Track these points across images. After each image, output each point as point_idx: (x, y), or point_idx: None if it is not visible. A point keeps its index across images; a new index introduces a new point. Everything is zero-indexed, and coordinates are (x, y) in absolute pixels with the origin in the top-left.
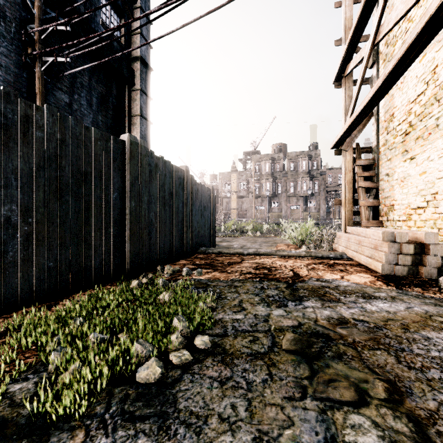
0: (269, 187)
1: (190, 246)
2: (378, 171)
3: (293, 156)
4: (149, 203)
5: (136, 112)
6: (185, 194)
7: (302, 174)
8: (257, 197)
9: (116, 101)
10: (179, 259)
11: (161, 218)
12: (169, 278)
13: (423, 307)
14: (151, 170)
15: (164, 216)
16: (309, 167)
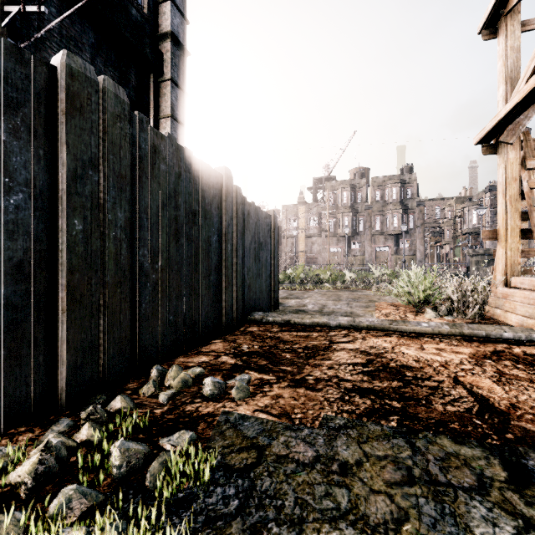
0: (348, 222)
1: (233, 312)
2: None
3: (379, 182)
4: (133, 229)
5: (166, 112)
6: (223, 218)
7: (391, 205)
8: (332, 236)
9: (136, 95)
10: (212, 338)
11: (169, 261)
12: (164, 411)
13: None
14: (141, 157)
15: (176, 257)
16: (402, 195)
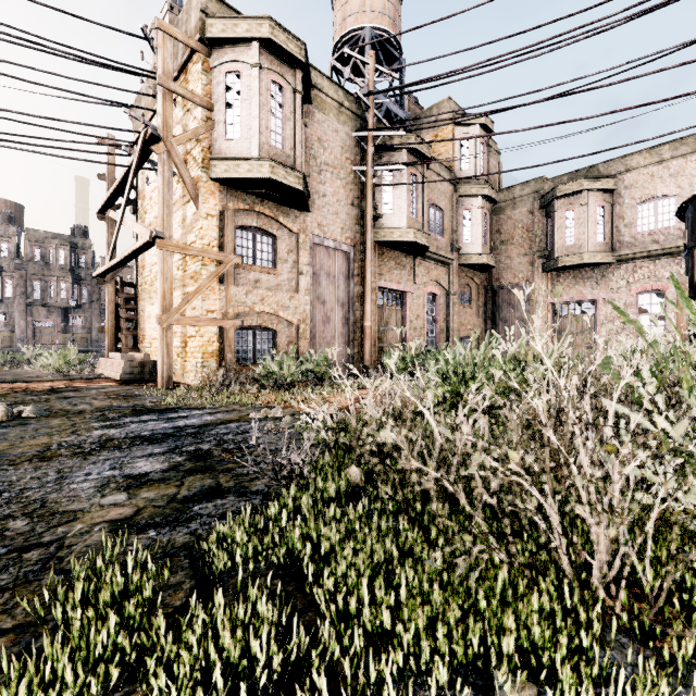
0: None
1: None
2: (138, 305)
3: (40, 238)
4: None
5: None
6: None
7: (58, 270)
8: None
9: None
10: None
11: None
12: None
13: (130, 388)
14: None
15: None
16: (73, 262)
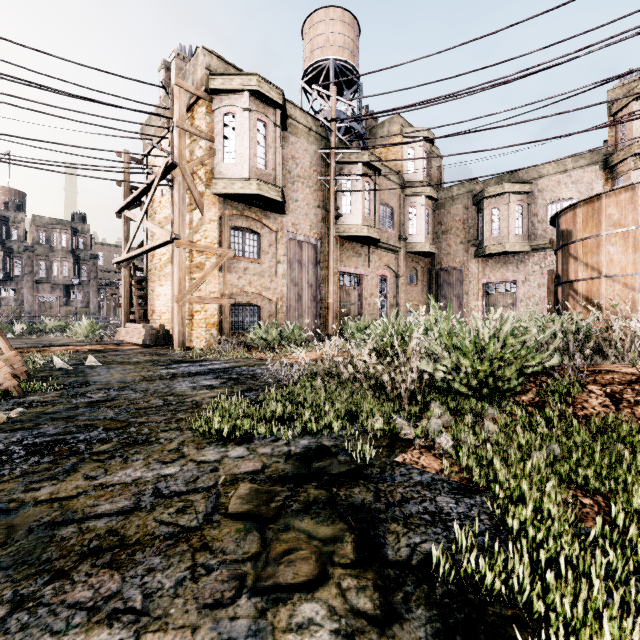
0: None
1: None
2: (147, 286)
3: (45, 223)
4: None
5: None
6: None
7: (61, 252)
8: None
9: None
10: None
11: None
12: None
13: (153, 349)
14: None
15: None
16: (74, 244)
